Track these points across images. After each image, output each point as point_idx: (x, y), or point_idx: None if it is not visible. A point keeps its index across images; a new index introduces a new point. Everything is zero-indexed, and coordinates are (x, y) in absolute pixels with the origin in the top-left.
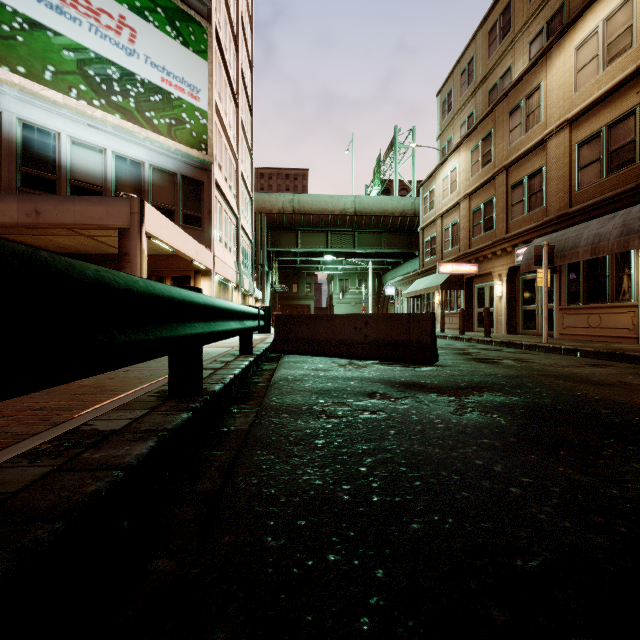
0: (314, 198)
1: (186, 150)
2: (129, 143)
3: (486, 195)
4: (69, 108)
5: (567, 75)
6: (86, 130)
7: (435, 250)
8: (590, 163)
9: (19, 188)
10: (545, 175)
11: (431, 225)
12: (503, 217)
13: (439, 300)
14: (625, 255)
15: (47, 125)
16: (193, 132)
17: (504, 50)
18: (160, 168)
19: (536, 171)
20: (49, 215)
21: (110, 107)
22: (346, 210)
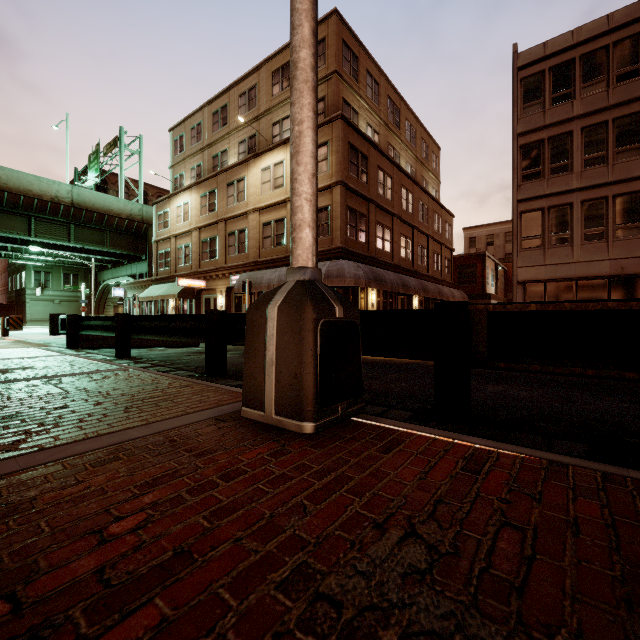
0: (11, 173)
1: None
2: None
3: (212, 233)
4: None
5: (258, 182)
6: None
7: (170, 263)
8: (268, 237)
9: None
10: (247, 234)
11: (166, 241)
12: (223, 252)
13: (174, 305)
14: None
15: None
16: None
17: (223, 135)
18: None
19: (243, 230)
20: None
21: None
22: (60, 198)
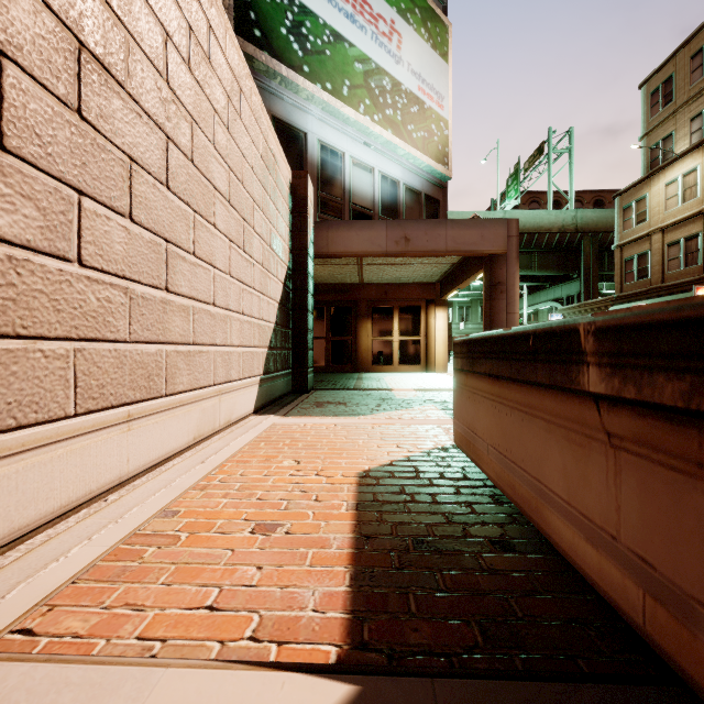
0: (457, 216)
1: (434, 165)
2: (389, 161)
3: None
4: (354, 125)
5: None
6: (361, 149)
7: (647, 271)
8: None
9: (318, 215)
10: None
11: (638, 241)
12: None
13: None
14: None
15: (336, 145)
16: (439, 145)
17: None
18: (410, 187)
19: None
20: (419, 242)
21: (384, 122)
22: None
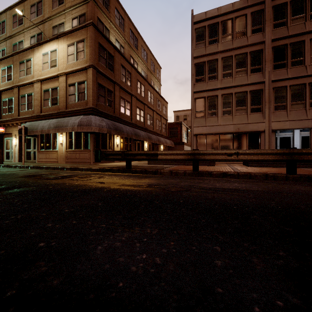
0: None
1: None
2: None
3: (9, 95)
4: None
5: (40, 62)
6: None
7: None
8: (47, 99)
9: None
10: (33, 97)
11: None
12: (17, 108)
13: None
14: (55, 134)
15: None
16: None
17: (20, 31)
18: None
19: (30, 94)
20: None
21: None
22: None
